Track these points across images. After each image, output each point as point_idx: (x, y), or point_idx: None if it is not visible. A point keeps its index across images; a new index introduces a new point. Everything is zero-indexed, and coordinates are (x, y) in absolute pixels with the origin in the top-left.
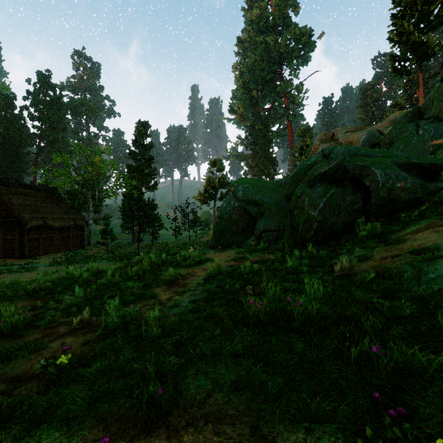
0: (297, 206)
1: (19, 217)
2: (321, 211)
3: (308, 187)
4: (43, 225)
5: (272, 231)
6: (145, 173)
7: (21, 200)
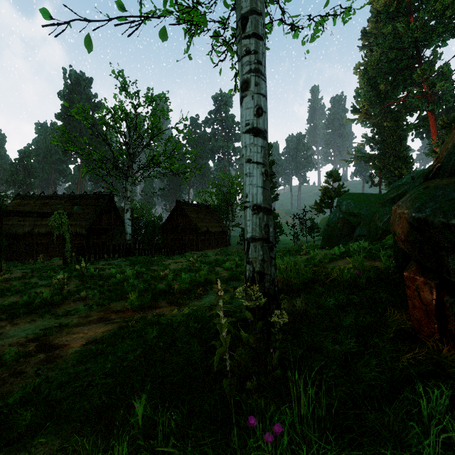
0: (372, 220)
1: (196, 226)
2: (385, 223)
3: (380, 208)
4: (206, 231)
5: (365, 236)
6: None
7: (195, 215)
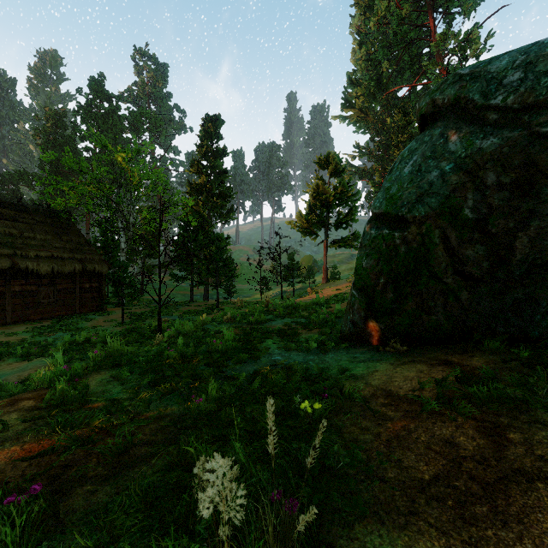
0: None
1: None
2: None
3: None
4: (14, 270)
5: None
6: (215, 193)
7: None
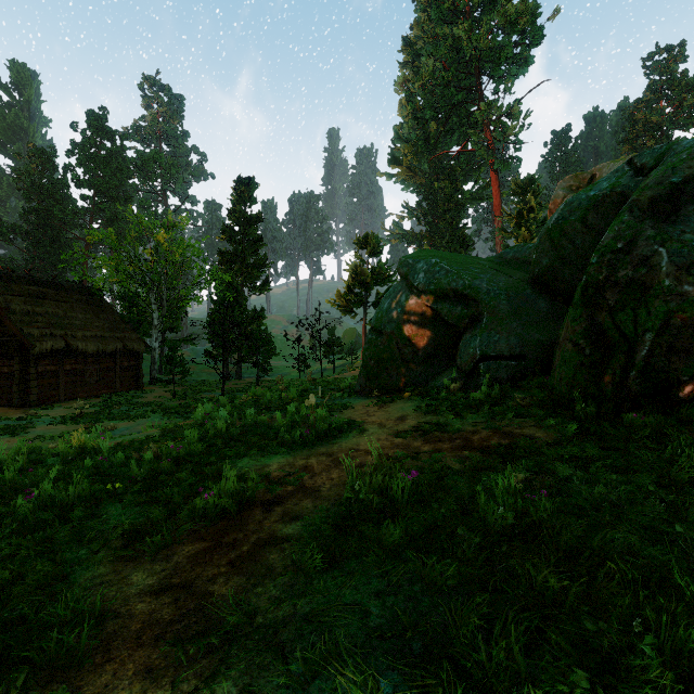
0: (621, 278)
1: (19, 335)
2: None
3: (654, 220)
4: (66, 350)
5: (504, 358)
6: (249, 263)
7: (30, 305)
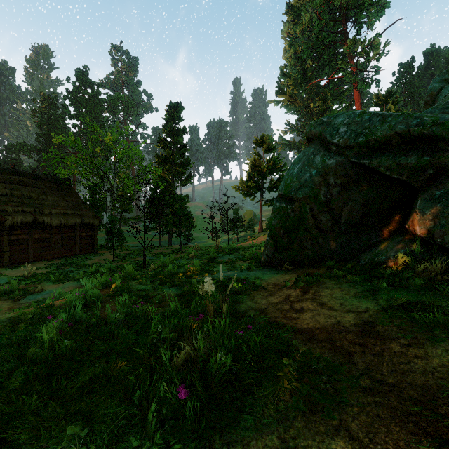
0: None
1: None
2: None
3: None
4: (35, 223)
5: None
6: (177, 163)
7: (9, 189)
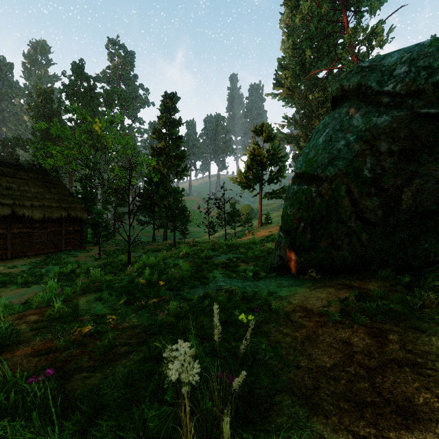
0: None
1: None
2: None
3: None
4: (14, 216)
5: None
6: (172, 155)
7: None
